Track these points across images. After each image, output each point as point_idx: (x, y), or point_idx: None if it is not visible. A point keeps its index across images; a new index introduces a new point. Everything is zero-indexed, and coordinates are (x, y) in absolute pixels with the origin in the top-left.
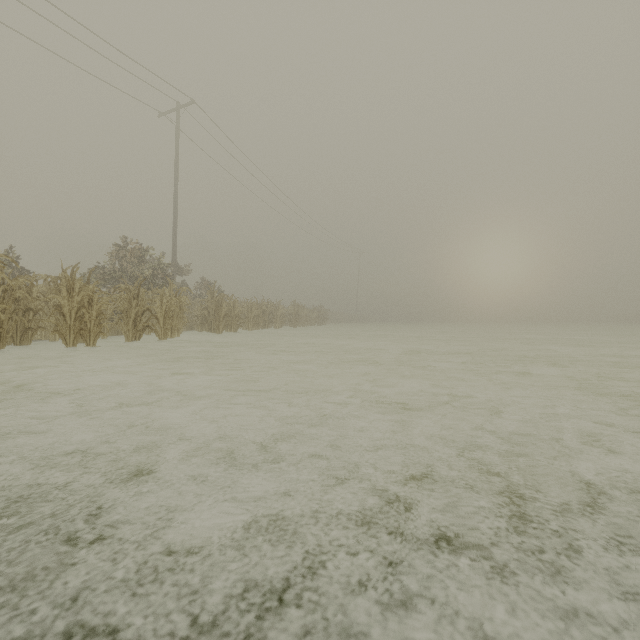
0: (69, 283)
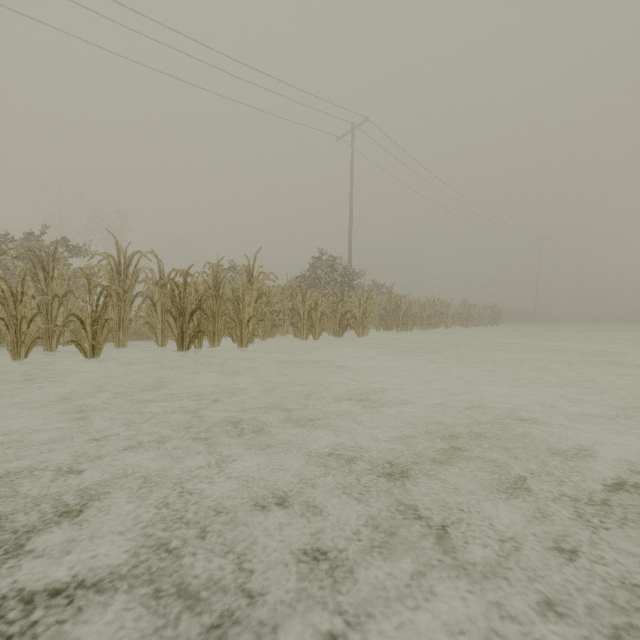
0: (303, 291)
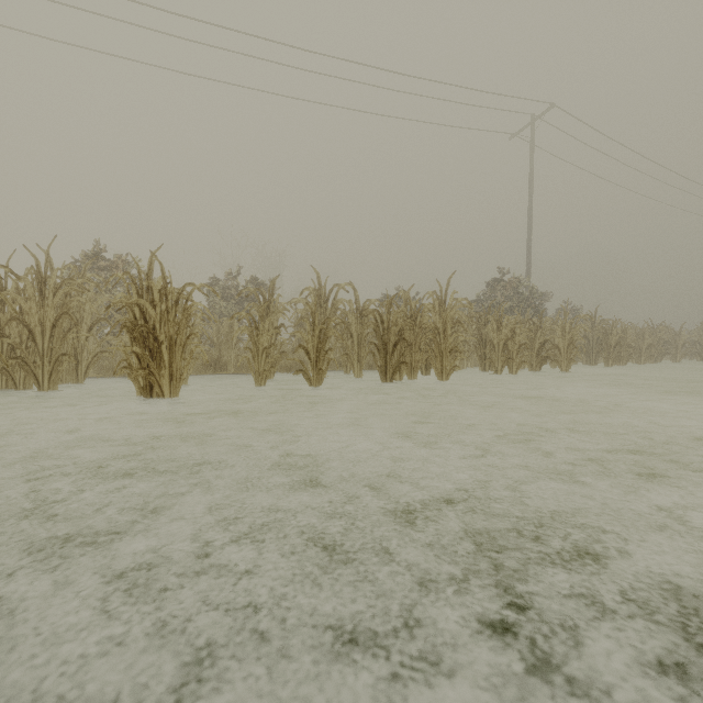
0: (497, 317)
